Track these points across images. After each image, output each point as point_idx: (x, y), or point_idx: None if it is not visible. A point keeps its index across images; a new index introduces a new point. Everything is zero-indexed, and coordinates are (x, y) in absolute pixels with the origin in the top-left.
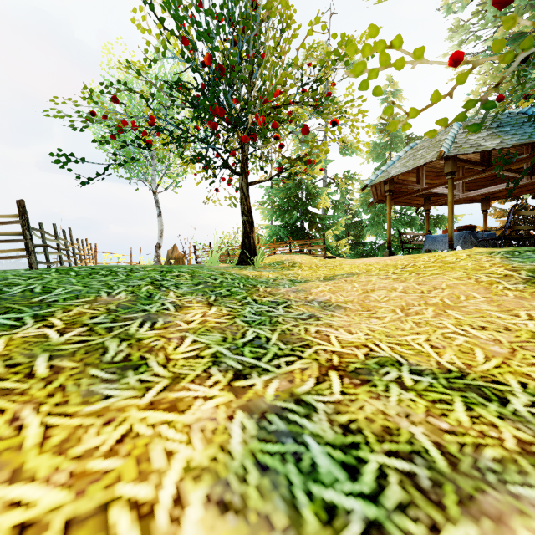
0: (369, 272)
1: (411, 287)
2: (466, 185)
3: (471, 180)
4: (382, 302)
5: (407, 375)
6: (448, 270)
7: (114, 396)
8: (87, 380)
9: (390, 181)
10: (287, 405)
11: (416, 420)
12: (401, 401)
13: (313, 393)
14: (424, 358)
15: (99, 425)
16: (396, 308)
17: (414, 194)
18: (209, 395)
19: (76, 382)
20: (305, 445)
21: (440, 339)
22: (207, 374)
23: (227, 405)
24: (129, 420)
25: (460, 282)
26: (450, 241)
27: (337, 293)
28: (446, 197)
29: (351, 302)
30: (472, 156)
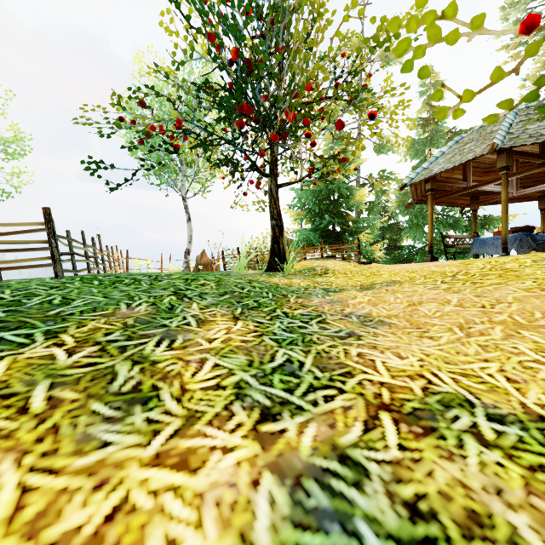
0: (414, 281)
1: (468, 299)
2: (520, 181)
3: (526, 176)
4: (434, 317)
5: (484, 423)
6: (512, 279)
7: (114, 443)
8: (86, 419)
9: (432, 179)
10: (329, 464)
11: (514, 500)
12: (485, 466)
13: (361, 446)
14: (501, 396)
15: (88, 490)
16: (453, 325)
17: (459, 193)
18: (229, 445)
19: (73, 421)
20: (358, 539)
21: (518, 370)
22: (228, 413)
23: (252, 462)
24: (127, 483)
25: (530, 294)
26: (504, 244)
27: (378, 306)
28: (497, 195)
29: (396, 316)
30: (529, 149)
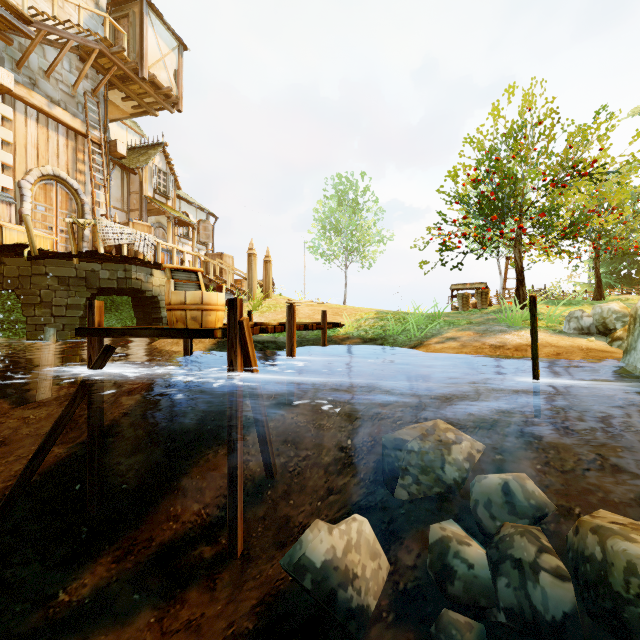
0: None
1: None
2: None
3: None
4: None
5: None
6: None
7: None
8: None
9: None
10: None
11: None
12: None
13: None
14: None
15: None
16: None
17: None
18: None
19: None
20: None
21: None
22: None
23: None
24: None
25: None
26: None
27: None
28: None
29: None
30: None
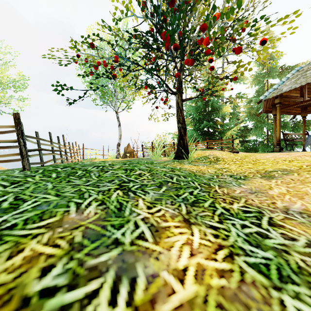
0: (308, 171)
1: None
2: None
3: None
4: None
5: None
6: None
7: None
8: None
9: (280, 96)
10: None
11: None
12: None
13: None
14: None
15: None
16: None
17: (297, 105)
18: None
19: None
20: None
21: None
22: None
23: None
24: None
25: None
26: None
27: (305, 199)
28: None
29: None
30: None
